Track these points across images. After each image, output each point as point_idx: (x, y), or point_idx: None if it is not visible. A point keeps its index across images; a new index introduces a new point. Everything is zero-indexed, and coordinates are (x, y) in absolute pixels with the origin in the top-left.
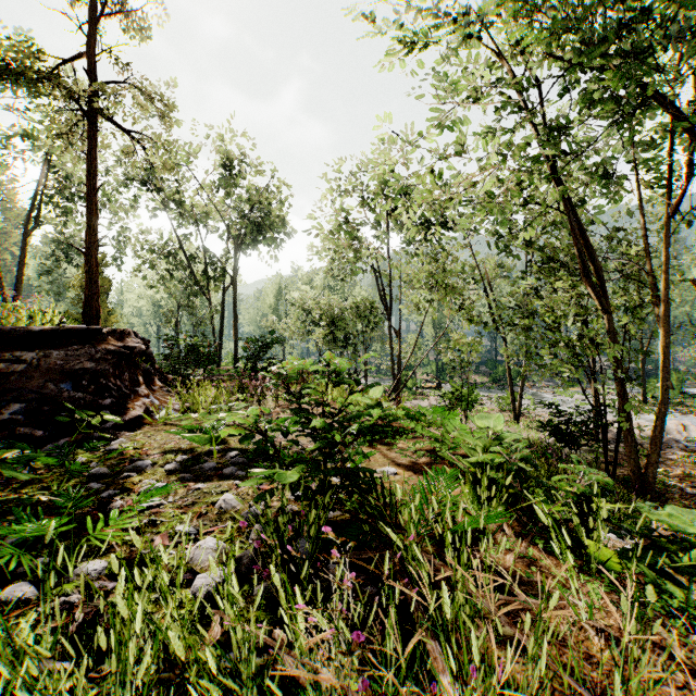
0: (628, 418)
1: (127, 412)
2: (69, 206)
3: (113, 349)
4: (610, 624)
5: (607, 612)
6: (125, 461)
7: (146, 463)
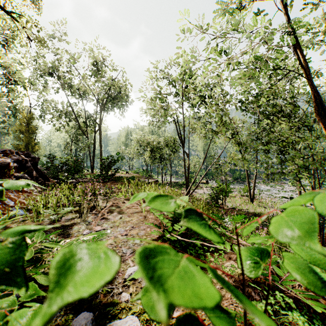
0: None
1: None
2: (13, 87)
3: None
4: None
5: None
6: None
7: None
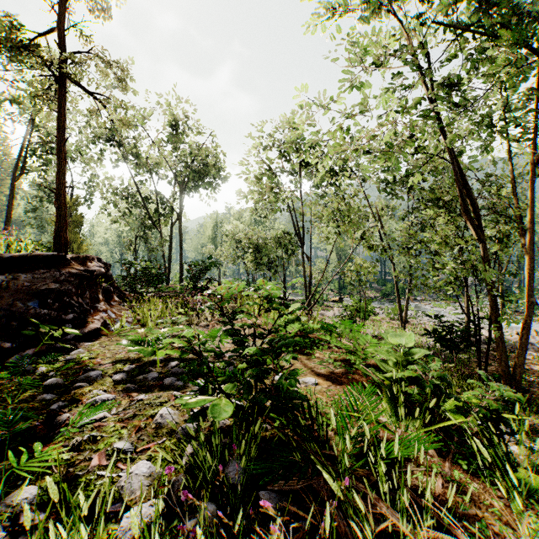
0: (499, 327)
1: (87, 325)
2: (49, 157)
3: (75, 272)
4: None
5: None
6: (80, 371)
7: (97, 374)
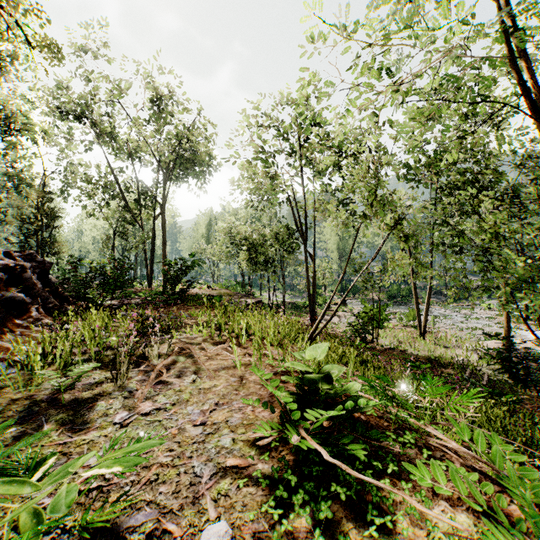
0: None
1: None
2: (15, 142)
3: None
4: None
5: None
6: None
7: None
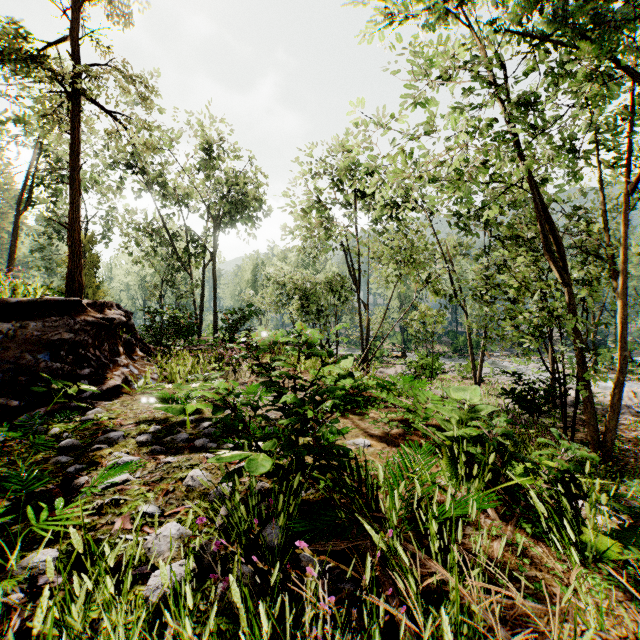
0: (587, 386)
1: (106, 382)
2: (60, 187)
3: (92, 320)
4: (623, 634)
5: (615, 616)
6: (98, 432)
7: (118, 435)
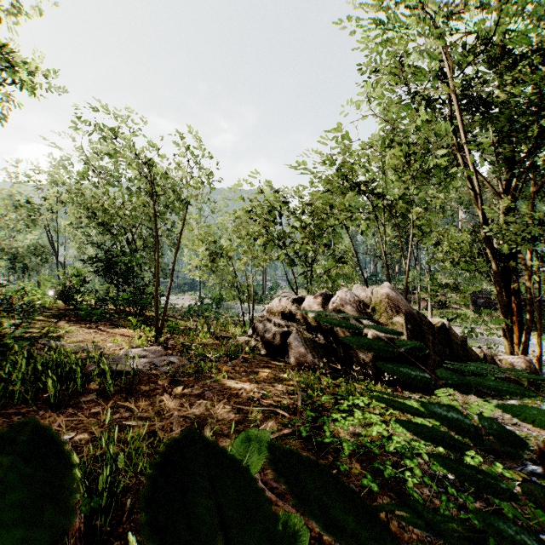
0: None
1: None
2: None
3: None
4: None
5: None
6: None
7: None
